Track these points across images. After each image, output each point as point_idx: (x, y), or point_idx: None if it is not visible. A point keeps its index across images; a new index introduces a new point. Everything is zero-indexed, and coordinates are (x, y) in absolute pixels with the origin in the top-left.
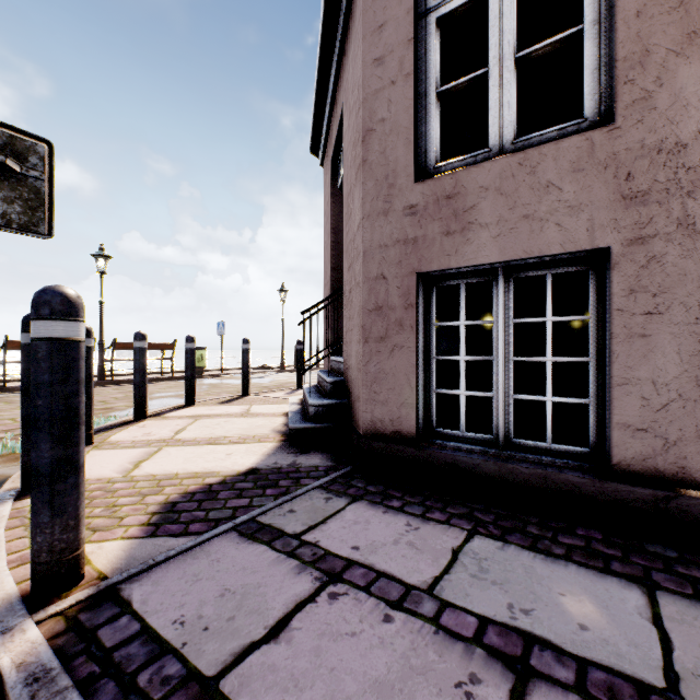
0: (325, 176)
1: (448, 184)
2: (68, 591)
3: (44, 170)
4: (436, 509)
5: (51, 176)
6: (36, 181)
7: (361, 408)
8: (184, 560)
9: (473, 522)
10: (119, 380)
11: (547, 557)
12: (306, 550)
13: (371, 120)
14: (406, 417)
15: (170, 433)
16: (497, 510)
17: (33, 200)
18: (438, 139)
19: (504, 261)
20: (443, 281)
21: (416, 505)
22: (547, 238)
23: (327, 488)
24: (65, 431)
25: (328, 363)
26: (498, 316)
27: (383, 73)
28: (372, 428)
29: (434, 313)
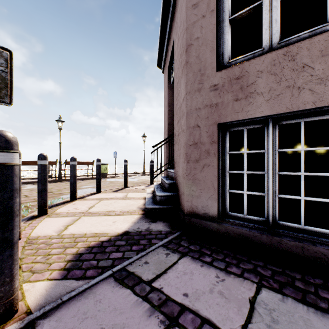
0: (164, 78)
1: (237, 71)
2: (5, 323)
3: (7, 66)
4: (233, 264)
5: (11, 70)
6: (2, 72)
7: (185, 199)
8: (79, 299)
9: (258, 276)
10: (68, 179)
11: (317, 310)
12: (155, 295)
13: (190, 39)
14: (211, 205)
15: (86, 208)
16: (271, 267)
17: (0, 83)
18: (230, 46)
19: (273, 115)
20: (233, 128)
21: (220, 261)
22: (303, 99)
23: (166, 246)
24: (2, 222)
25: (166, 173)
26: (268, 147)
27: (197, 12)
28: (191, 210)
29: (227, 146)
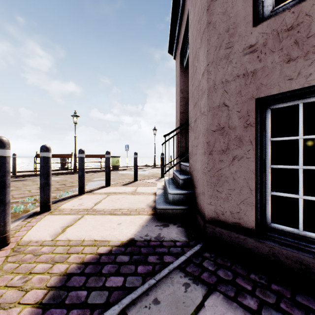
0: (176, 63)
1: (289, 17)
2: None
3: None
4: None
5: None
6: None
7: (206, 201)
8: None
9: None
10: None
11: None
12: None
13: None
14: (245, 212)
15: (91, 204)
16: None
17: None
18: None
19: None
20: (279, 104)
21: (272, 309)
22: None
23: (184, 269)
24: None
25: (180, 167)
26: None
27: None
28: (215, 216)
29: (270, 130)
